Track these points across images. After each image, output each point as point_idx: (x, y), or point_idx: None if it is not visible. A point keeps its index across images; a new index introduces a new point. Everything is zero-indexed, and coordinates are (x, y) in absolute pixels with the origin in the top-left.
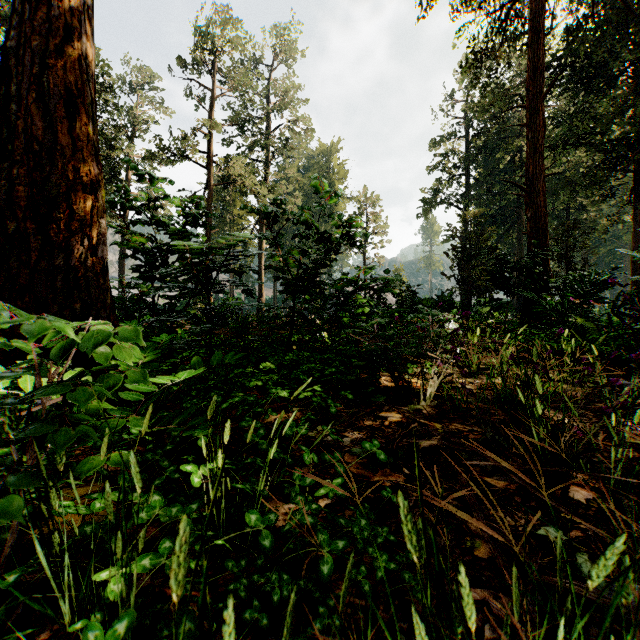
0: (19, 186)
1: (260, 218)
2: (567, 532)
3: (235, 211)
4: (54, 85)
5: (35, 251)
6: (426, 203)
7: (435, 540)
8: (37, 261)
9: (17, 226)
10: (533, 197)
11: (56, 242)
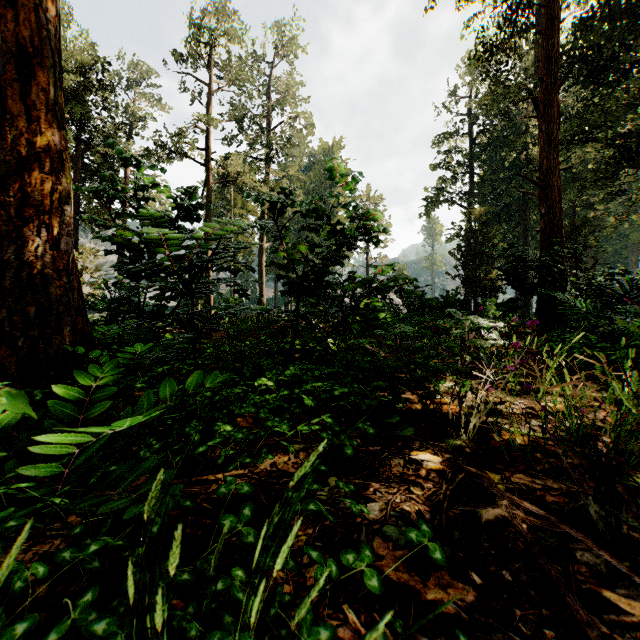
0: None
1: (261, 217)
2: None
3: (236, 210)
4: (4, 41)
5: None
6: (429, 202)
7: None
8: None
9: None
10: (547, 192)
11: (6, 232)
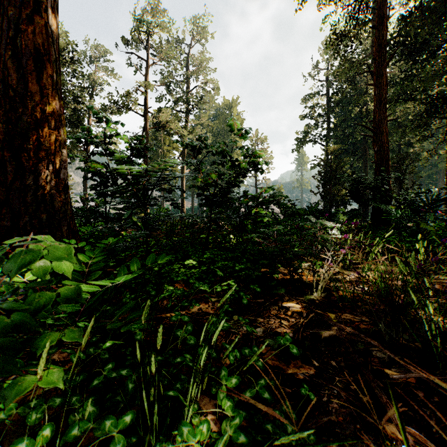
0: None
1: (182, 152)
2: None
3: (165, 147)
4: (26, 45)
5: (11, 174)
6: (299, 141)
7: None
8: (12, 181)
9: None
10: (379, 136)
11: (27, 167)
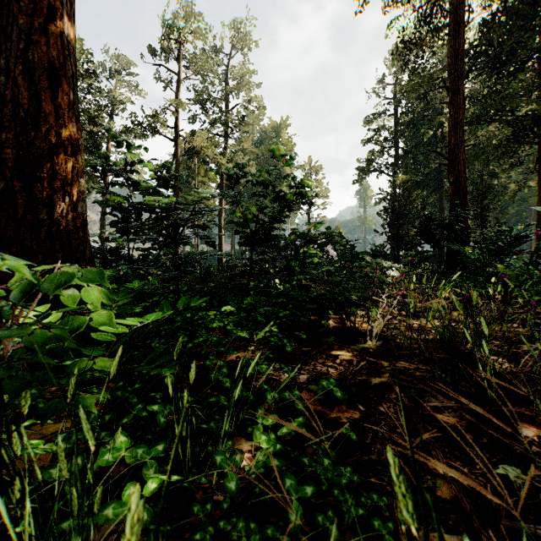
0: (7, 149)
1: (220, 184)
2: (524, 471)
3: (199, 178)
4: (38, 59)
5: (21, 207)
6: (361, 171)
7: (433, 508)
8: (23, 215)
9: (6, 184)
10: (455, 164)
11: (40, 199)
